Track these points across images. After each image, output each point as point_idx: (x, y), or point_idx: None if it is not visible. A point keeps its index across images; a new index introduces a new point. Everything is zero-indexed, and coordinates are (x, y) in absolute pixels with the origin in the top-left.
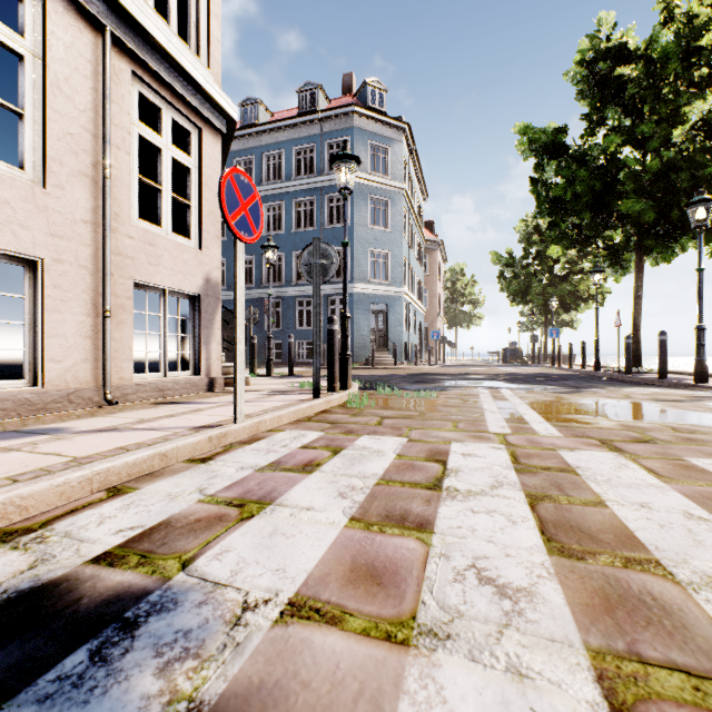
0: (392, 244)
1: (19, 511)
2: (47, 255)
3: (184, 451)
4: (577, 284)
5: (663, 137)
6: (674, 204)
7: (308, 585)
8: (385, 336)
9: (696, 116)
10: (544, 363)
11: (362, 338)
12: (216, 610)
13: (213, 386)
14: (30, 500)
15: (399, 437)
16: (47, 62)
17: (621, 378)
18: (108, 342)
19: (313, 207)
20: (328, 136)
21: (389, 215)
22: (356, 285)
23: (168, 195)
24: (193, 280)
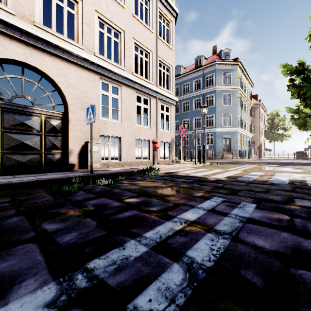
0: (232, 111)
1: (163, 169)
2: (150, 139)
3: (175, 168)
4: None
5: None
6: None
7: (189, 172)
8: (229, 147)
9: None
10: None
11: (219, 148)
12: (183, 172)
13: (173, 162)
14: (164, 169)
15: (208, 169)
16: (150, 108)
17: None
18: (157, 153)
19: (200, 101)
20: (206, 74)
21: (231, 99)
22: (217, 128)
23: (165, 122)
24: (169, 139)
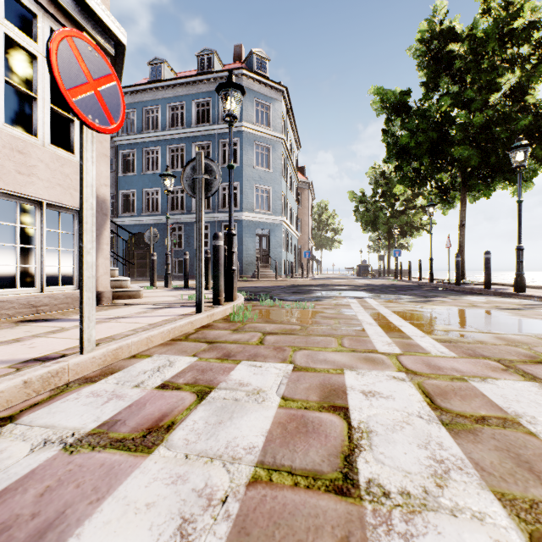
0: (273, 182)
1: None
2: None
3: None
4: (412, 216)
5: (483, 100)
6: (493, 152)
7: None
8: (268, 255)
9: (505, 87)
10: (388, 276)
11: (249, 257)
12: None
13: (99, 300)
14: None
15: (283, 363)
16: None
17: (453, 288)
18: None
19: (209, 150)
20: None
21: (271, 158)
22: (244, 213)
23: (45, 105)
24: (75, 195)
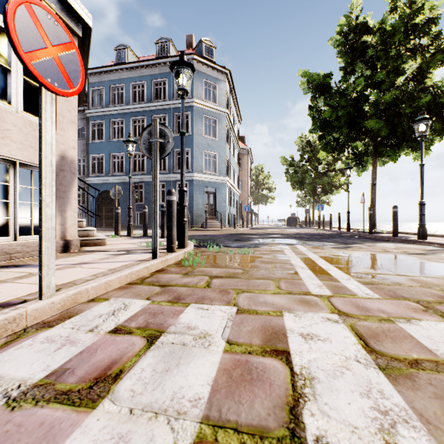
0: (219, 148)
1: None
2: None
3: None
4: (332, 177)
5: (391, 82)
6: (399, 124)
7: None
8: (214, 209)
9: (408, 71)
10: (312, 226)
11: (199, 210)
12: None
13: (68, 247)
14: None
15: (228, 306)
16: None
17: (366, 236)
18: None
19: (165, 121)
20: None
21: (217, 129)
22: (195, 174)
23: (18, 76)
24: None
